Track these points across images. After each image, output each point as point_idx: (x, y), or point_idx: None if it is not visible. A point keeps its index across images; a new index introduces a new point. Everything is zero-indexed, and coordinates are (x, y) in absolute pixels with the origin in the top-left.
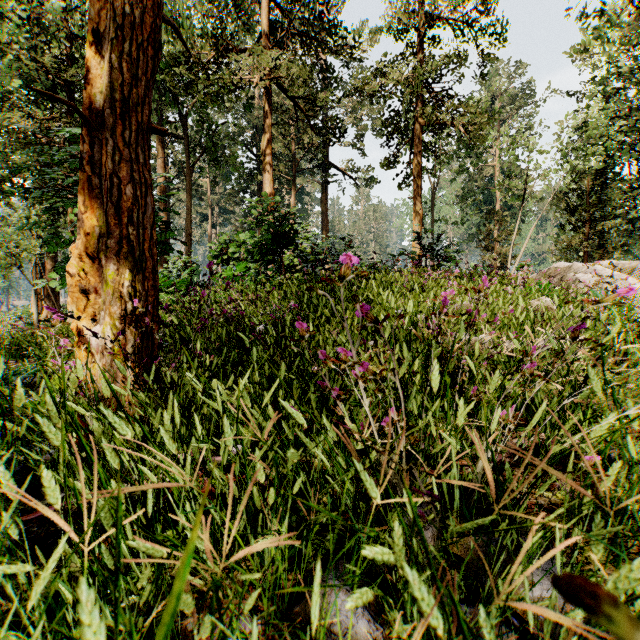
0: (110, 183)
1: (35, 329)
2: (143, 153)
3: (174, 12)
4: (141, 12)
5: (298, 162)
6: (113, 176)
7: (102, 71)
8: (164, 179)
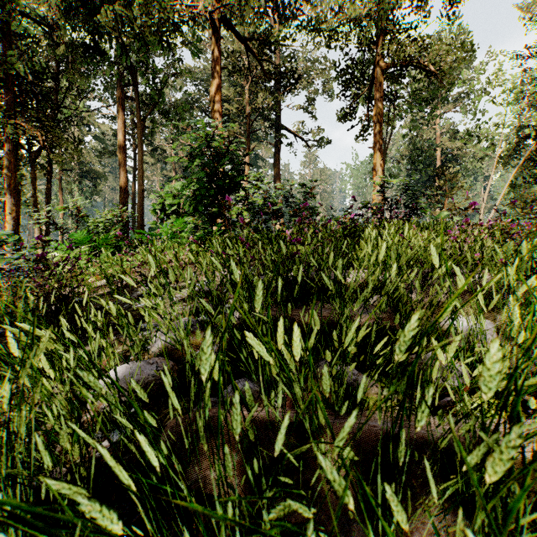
0: None
1: None
2: None
3: None
4: None
5: (252, 123)
6: None
7: None
8: (123, 139)
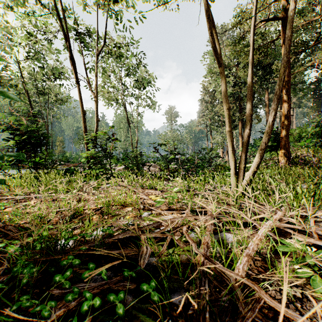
0: (285, 144)
1: (227, 163)
2: (288, 139)
3: (277, 50)
4: (288, 122)
5: None
6: (285, 143)
7: (283, 131)
8: (268, 102)
